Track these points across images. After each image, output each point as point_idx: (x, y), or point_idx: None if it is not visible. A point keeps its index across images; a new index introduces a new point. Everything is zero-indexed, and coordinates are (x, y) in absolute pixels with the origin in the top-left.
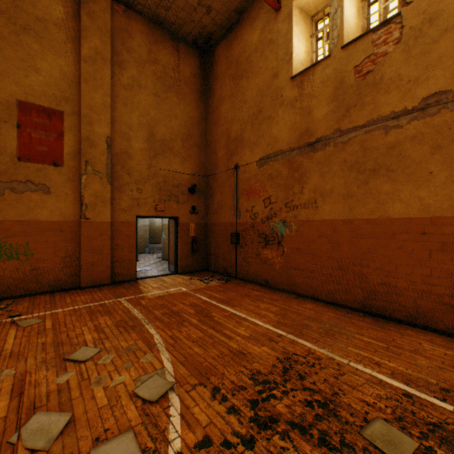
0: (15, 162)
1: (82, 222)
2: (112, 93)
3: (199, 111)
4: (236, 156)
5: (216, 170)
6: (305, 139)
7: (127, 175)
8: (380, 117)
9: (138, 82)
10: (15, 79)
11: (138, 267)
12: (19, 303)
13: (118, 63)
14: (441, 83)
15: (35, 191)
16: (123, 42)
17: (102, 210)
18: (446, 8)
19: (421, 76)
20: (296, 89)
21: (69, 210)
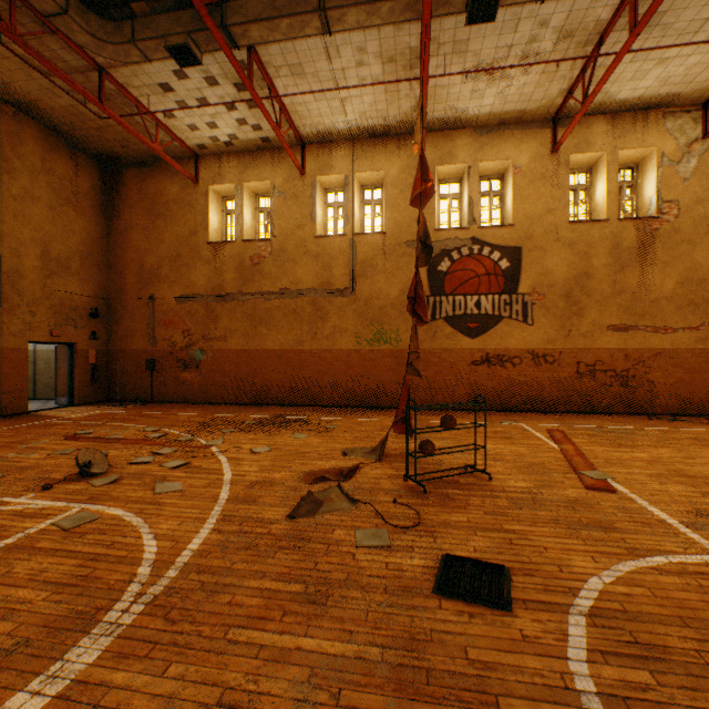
0: None
1: None
2: (1, 204)
3: (101, 227)
4: (153, 288)
5: (125, 296)
6: (219, 291)
7: (18, 296)
8: (263, 292)
9: (32, 193)
10: None
11: None
12: None
13: (8, 171)
14: (287, 284)
15: None
16: (13, 148)
17: None
18: (289, 249)
19: (280, 277)
20: (212, 253)
21: None
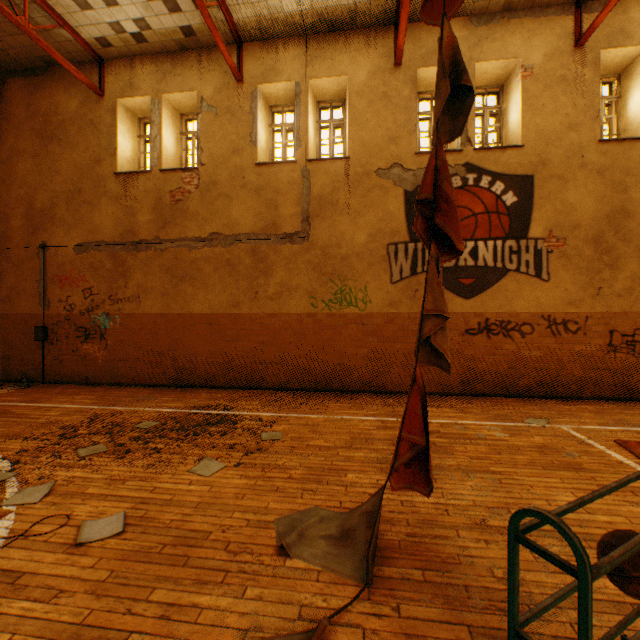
0: None
1: None
2: None
3: None
4: (44, 233)
5: (9, 244)
6: (130, 237)
7: None
8: (187, 238)
9: None
10: None
11: None
12: None
13: None
14: (219, 227)
15: None
16: None
17: None
18: (221, 181)
19: (209, 218)
20: (121, 186)
21: None
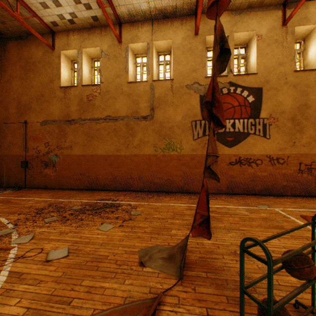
0: None
1: None
2: None
3: None
4: (26, 116)
5: (9, 121)
6: (67, 118)
7: None
8: (95, 118)
9: None
10: None
11: None
12: None
13: None
14: (110, 113)
15: None
16: None
17: None
18: (111, 91)
19: (105, 108)
20: (63, 93)
21: None
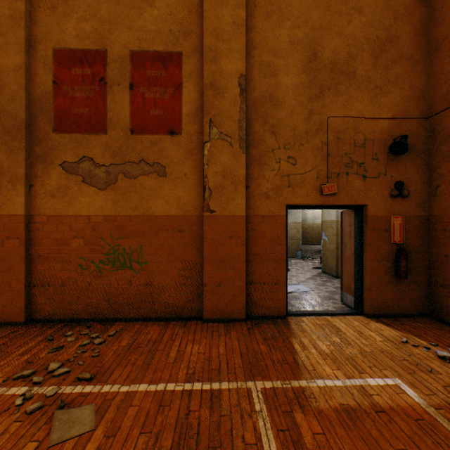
0: (128, 137)
1: (204, 217)
2: (247, 4)
3: None
4: None
5: None
6: None
7: (270, 136)
8: None
9: None
10: (128, 24)
11: (288, 282)
12: (120, 337)
13: None
14: None
15: (148, 175)
16: None
17: (232, 197)
18: None
19: None
20: None
21: (189, 199)
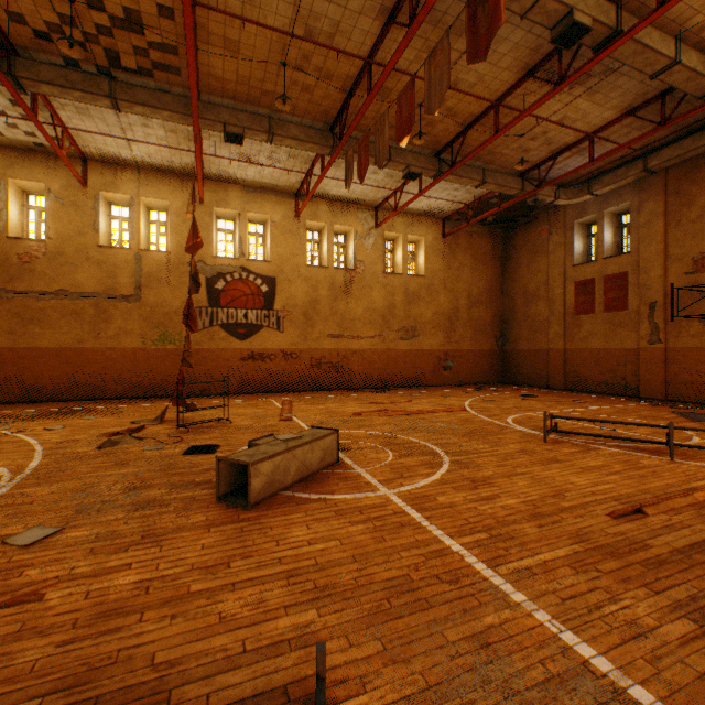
0: None
1: None
2: None
3: None
4: None
5: None
6: None
7: None
8: (36, 291)
9: None
10: None
11: None
12: None
13: None
14: (66, 286)
15: None
16: None
17: None
18: (68, 253)
19: (57, 278)
20: None
21: None
